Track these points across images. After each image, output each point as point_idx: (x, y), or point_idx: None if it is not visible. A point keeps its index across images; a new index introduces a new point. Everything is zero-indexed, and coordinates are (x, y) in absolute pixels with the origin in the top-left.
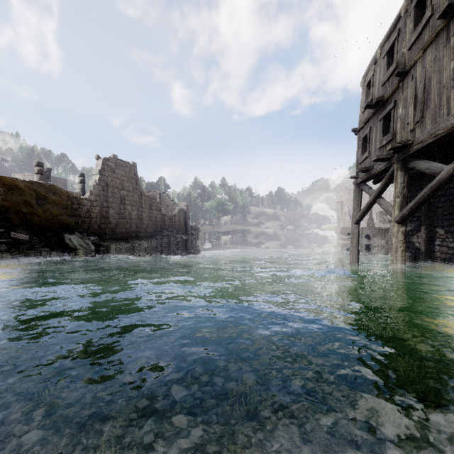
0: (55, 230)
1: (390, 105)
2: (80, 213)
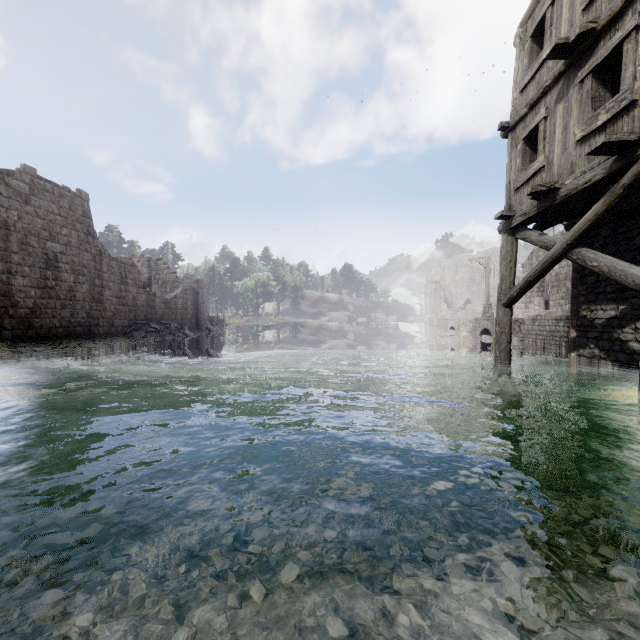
0: None
1: (623, 28)
2: None
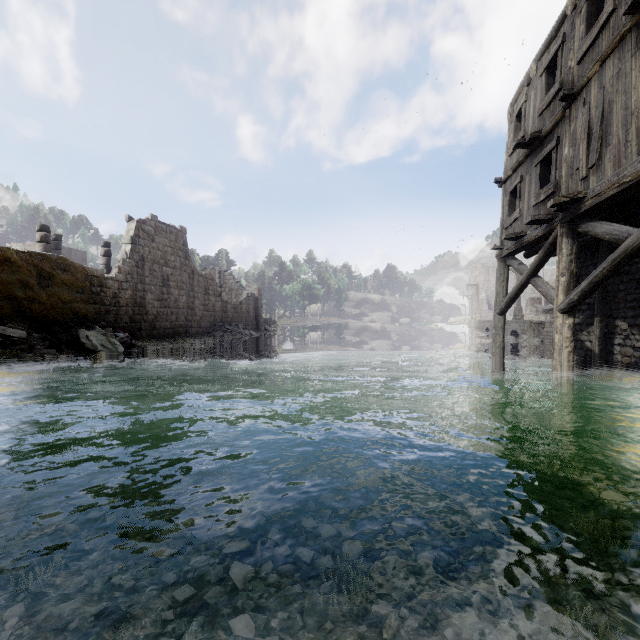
0: (66, 323)
1: (551, 143)
2: (103, 300)
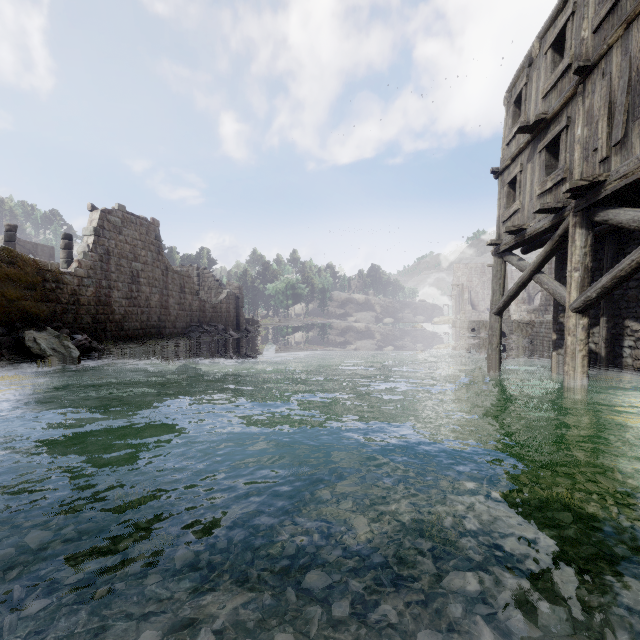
0: (12, 324)
1: (560, 124)
2: (59, 297)
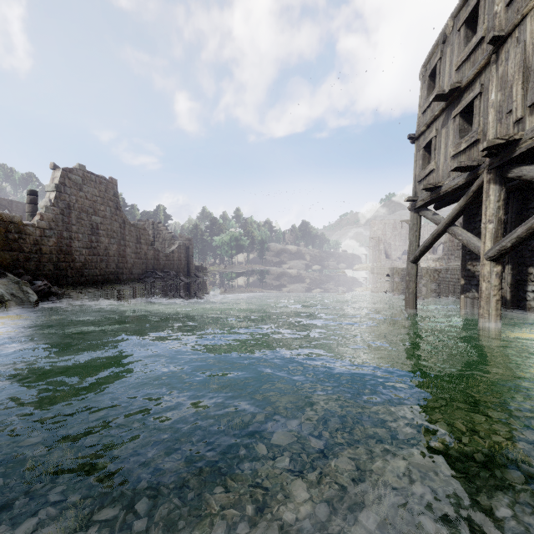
0: None
1: (473, 91)
2: (22, 246)
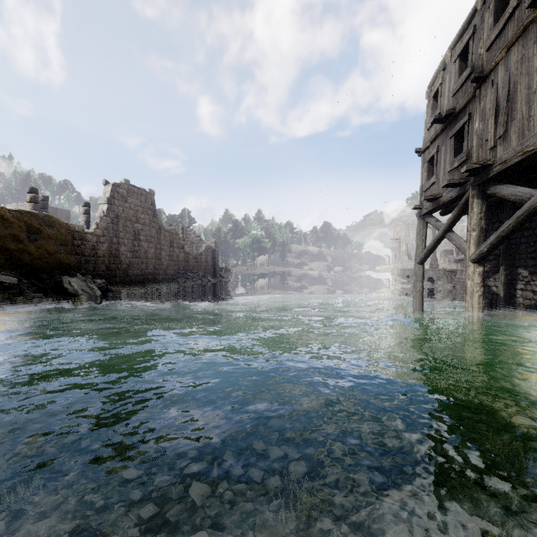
0: (52, 271)
1: (464, 118)
2: (83, 251)
